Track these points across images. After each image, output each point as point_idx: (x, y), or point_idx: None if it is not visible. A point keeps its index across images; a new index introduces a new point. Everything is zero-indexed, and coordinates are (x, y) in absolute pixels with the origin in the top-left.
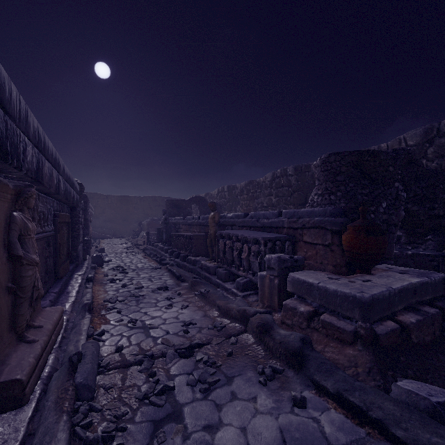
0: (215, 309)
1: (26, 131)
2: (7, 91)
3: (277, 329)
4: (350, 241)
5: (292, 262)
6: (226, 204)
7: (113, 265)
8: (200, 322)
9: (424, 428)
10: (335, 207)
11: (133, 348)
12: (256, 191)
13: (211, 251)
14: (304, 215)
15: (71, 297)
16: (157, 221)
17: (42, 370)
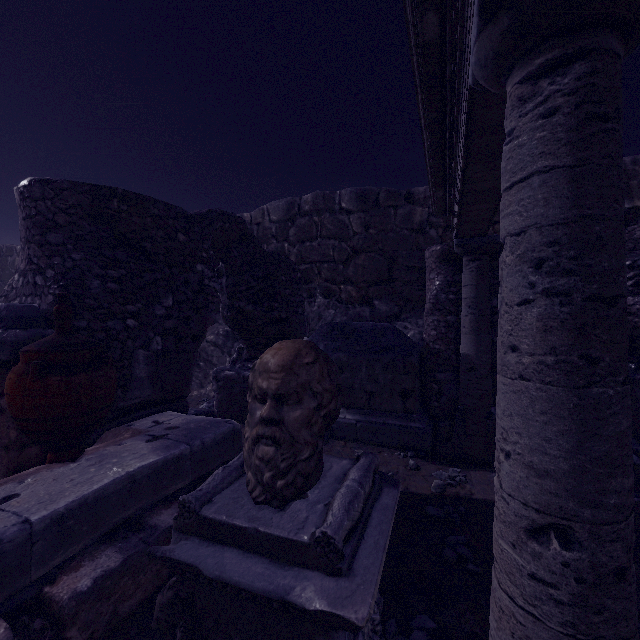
0: None
1: None
2: None
3: None
4: (7, 391)
5: None
6: None
7: None
8: None
9: None
10: (40, 303)
11: None
12: None
13: None
14: None
15: None
16: None
17: None
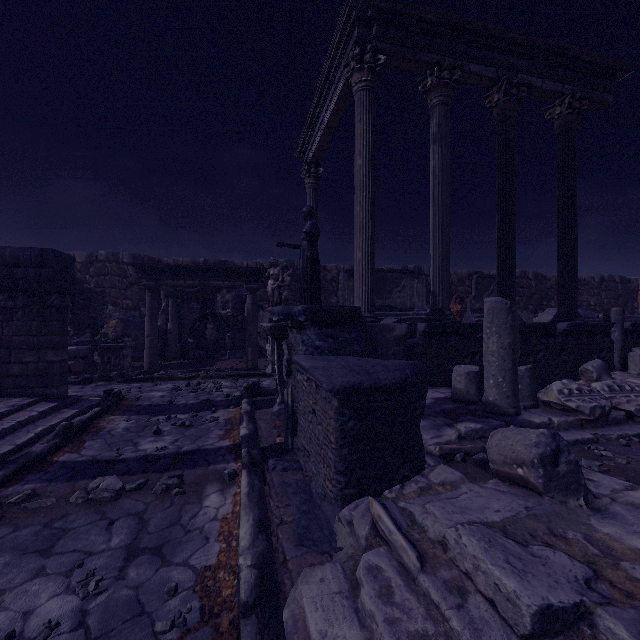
0: None
1: None
2: None
3: None
4: None
5: None
6: None
7: None
8: None
9: (73, 379)
10: None
11: None
12: None
13: None
14: None
15: None
16: None
17: None
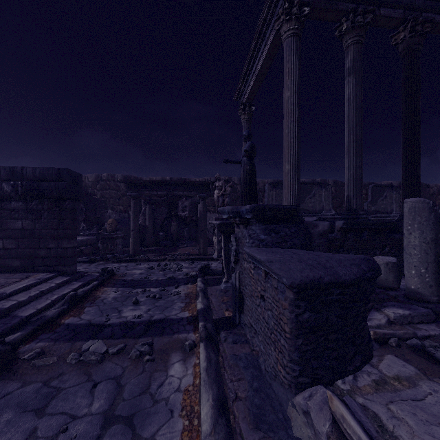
0: None
1: None
2: None
3: None
4: None
5: None
6: None
7: None
8: None
9: (83, 259)
10: None
11: None
12: None
13: None
14: None
15: None
16: None
17: None
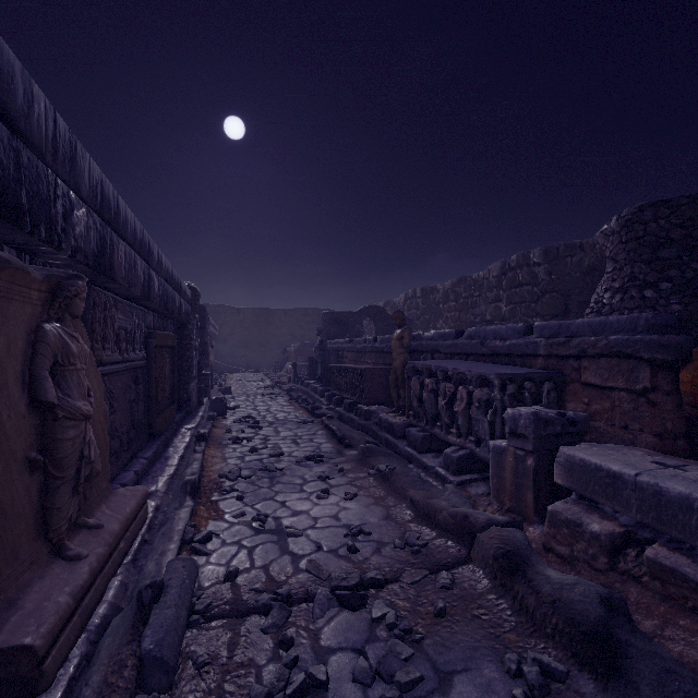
0: (406, 506)
1: (73, 181)
2: (22, 95)
3: (539, 566)
4: None
5: (564, 425)
6: (419, 319)
7: (241, 415)
8: (379, 530)
9: None
10: (656, 313)
11: (255, 575)
12: (472, 295)
13: (395, 396)
14: (584, 332)
15: (170, 467)
16: (310, 346)
17: (92, 612)
